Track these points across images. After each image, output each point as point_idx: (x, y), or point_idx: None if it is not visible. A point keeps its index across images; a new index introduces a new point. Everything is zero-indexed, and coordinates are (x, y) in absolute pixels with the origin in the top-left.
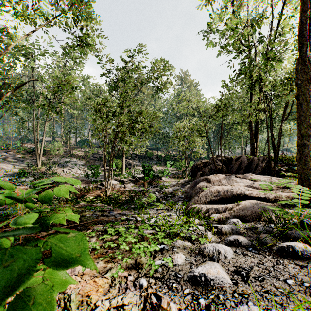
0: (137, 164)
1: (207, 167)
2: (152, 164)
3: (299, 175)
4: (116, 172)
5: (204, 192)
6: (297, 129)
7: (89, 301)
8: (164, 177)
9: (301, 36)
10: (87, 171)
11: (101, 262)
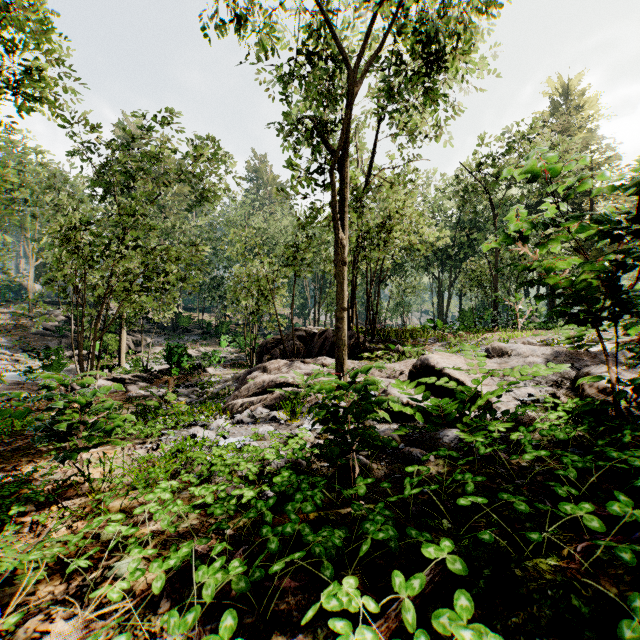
0: (156, 343)
1: (279, 348)
2: (191, 341)
3: (336, 359)
4: (103, 361)
5: (247, 385)
6: (336, 310)
7: (106, 457)
8: (212, 367)
9: (334, 219)
10: (24, 362)
11: (109, 446)
